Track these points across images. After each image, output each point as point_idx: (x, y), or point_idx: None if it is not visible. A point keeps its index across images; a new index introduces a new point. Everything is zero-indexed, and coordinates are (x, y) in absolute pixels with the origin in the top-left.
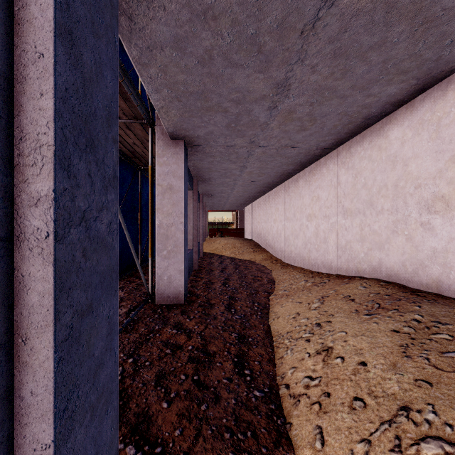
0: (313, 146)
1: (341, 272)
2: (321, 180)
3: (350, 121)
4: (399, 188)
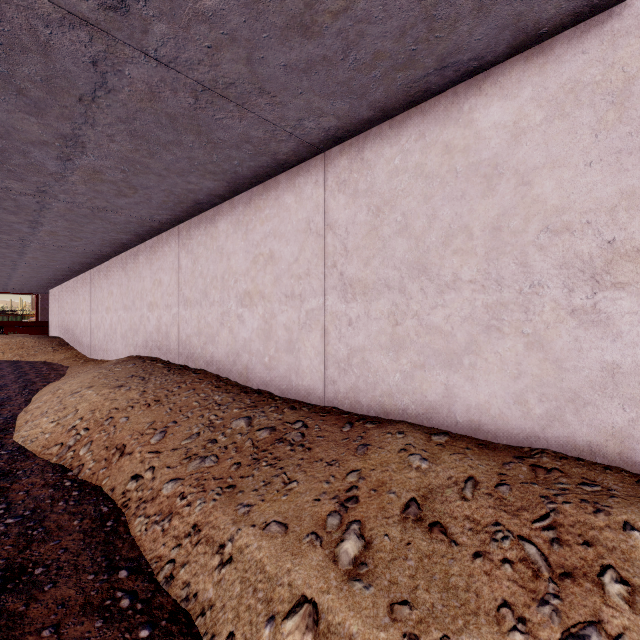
0: (97, 250)
1: (123, 356)
2: (114, 277)
3: (113, 243)
4: (142, 294)
